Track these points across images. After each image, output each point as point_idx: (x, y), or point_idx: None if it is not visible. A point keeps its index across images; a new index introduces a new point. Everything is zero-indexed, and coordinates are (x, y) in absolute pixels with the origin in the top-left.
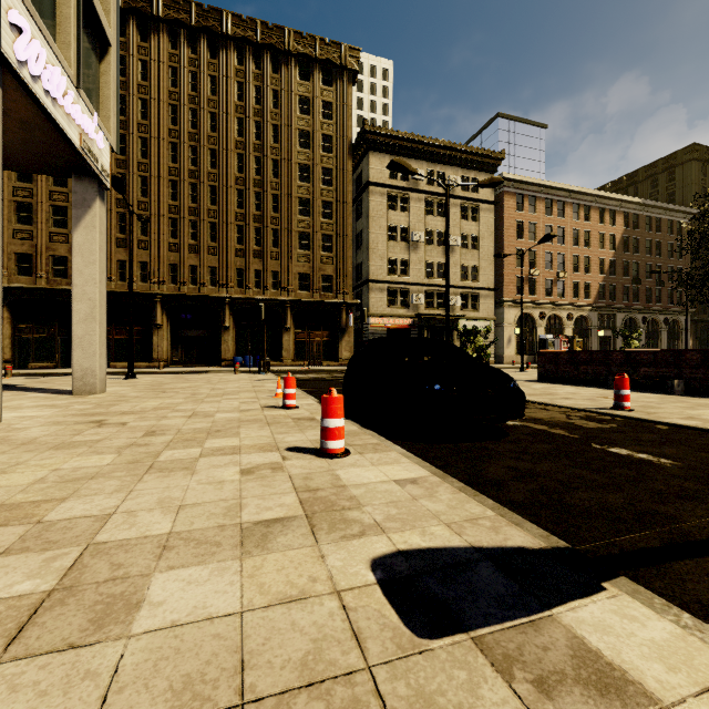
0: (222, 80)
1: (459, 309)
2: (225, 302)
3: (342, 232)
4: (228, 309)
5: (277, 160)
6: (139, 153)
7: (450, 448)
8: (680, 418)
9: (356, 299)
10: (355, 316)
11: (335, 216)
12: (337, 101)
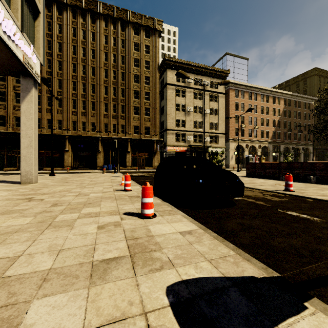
0: (97, 34)
1: (208, 143)
2: (99, 139)
3: (154, 106)
4: (100, 142)
5: (123, 72)
6: (57, 68)
7: (207, 212)
8: (317, 195)
9: (161, 138)
10: (160, 146)
11: (151, 99)
12: (152, 45)
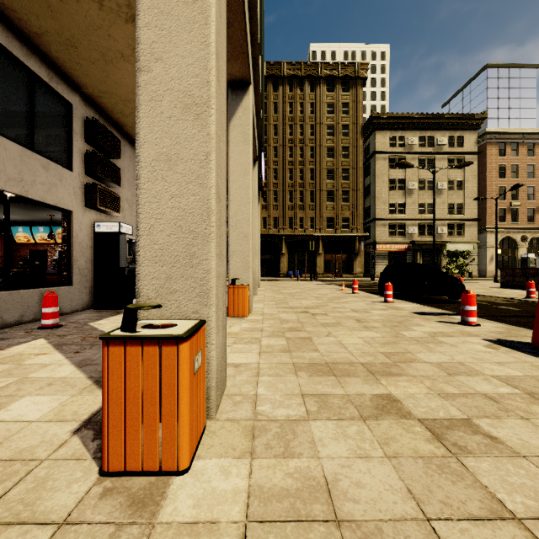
0: (280, 104)
1: (446, 236)
2: (282, 238)
3: (356, 187)
4: (284, 242)
5: (313, 146)
6: None
7: (431, 304)
8: None
9: (364, 232)
10: (363, 243)
11: (350, 178)
12: (352, 101)
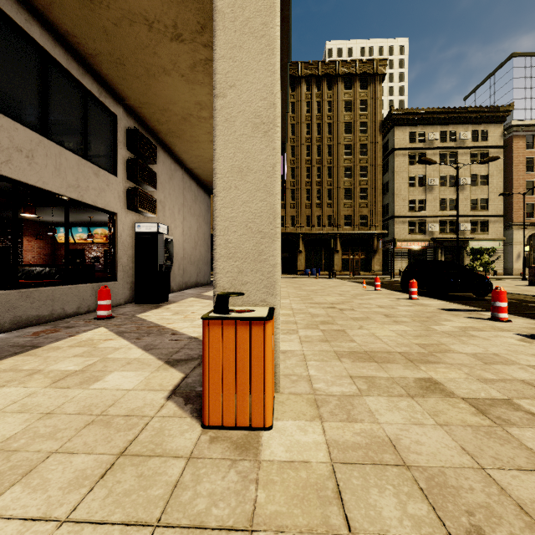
0: (297, 103)
1: (469, 233)
2: (300, 236)
3: (374, 185)
4: (301, 240)
5: (330, 145)
6: None
7: (457, 301)
8: None
9: (383, 229)
10: (382, 241)
11: (369, 175)
12: (370, 98)
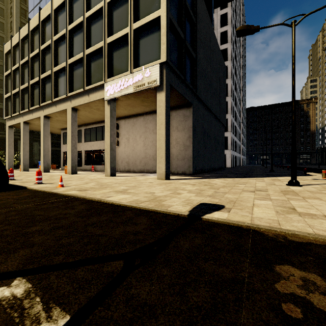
0: None
1: None
2: None
3: None
4: None
5: None
6: None
7: None
8: None
9: None
10: None
11: None
12: None
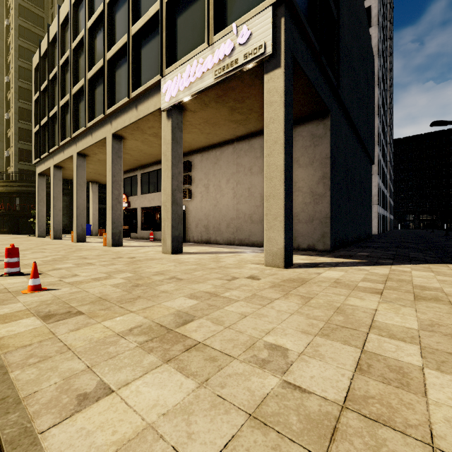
0: None
1: None
2: None
3: None
4: None
5: None
6: None
7: None
8: None
9: None
10: None
11: None
12: None
